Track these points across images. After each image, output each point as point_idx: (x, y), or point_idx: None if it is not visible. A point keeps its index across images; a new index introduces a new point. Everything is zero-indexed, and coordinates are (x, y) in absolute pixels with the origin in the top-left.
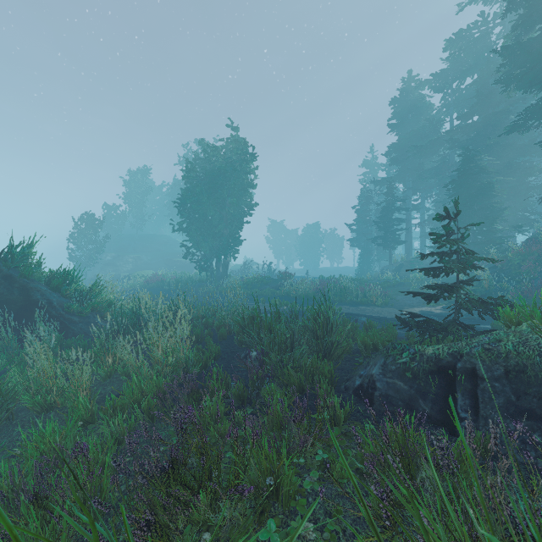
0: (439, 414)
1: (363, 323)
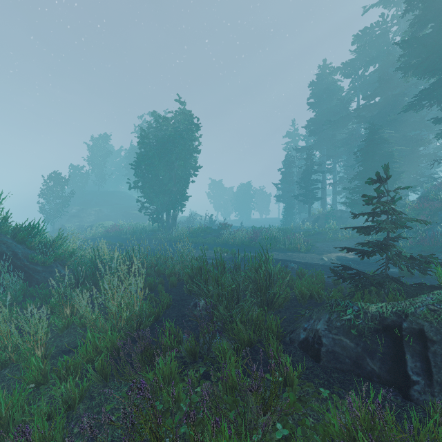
0: (388, 374)
1: (293, 268)
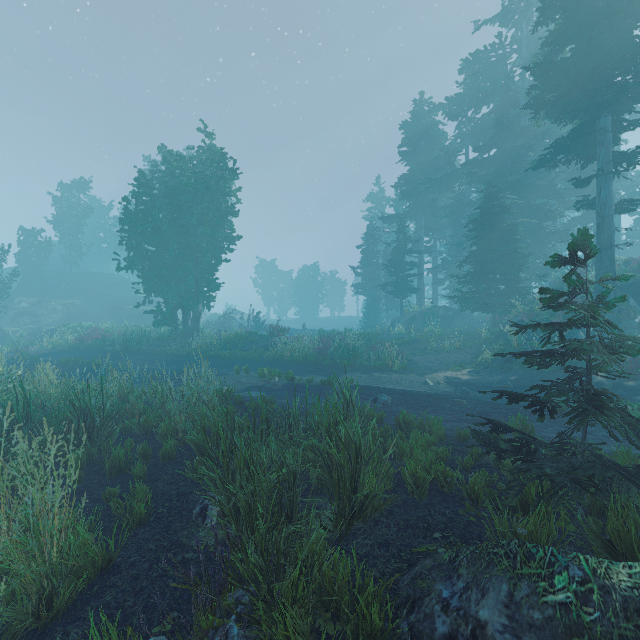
0: None
1: (385, 403)
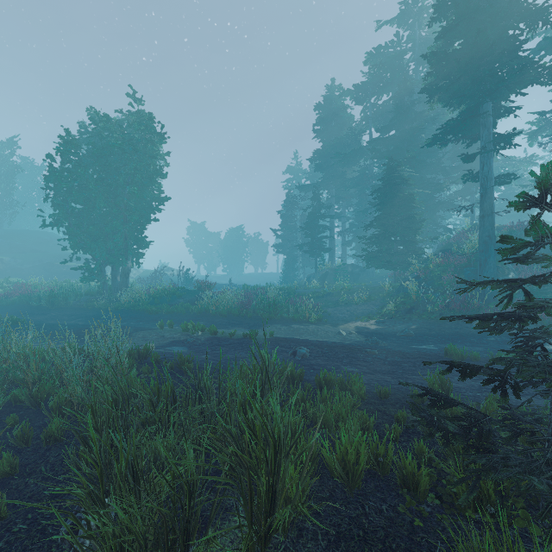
0: None
1: (304, 356)
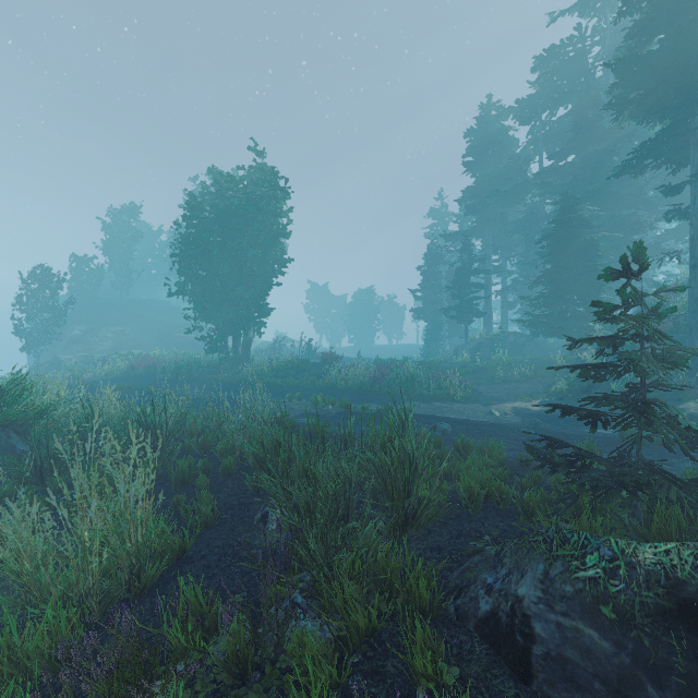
0: None
1: (445, 431)
